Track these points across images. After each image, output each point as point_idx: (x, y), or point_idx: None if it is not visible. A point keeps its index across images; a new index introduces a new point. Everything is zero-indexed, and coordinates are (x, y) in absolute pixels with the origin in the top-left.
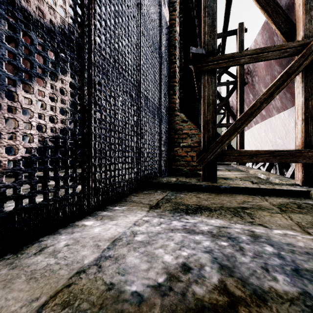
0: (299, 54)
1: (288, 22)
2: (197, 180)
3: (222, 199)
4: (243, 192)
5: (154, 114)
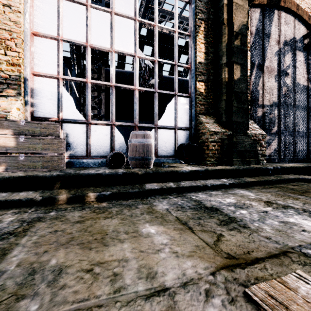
0: None
1: None
2: None
3: None
4: None
5: (303, 135)
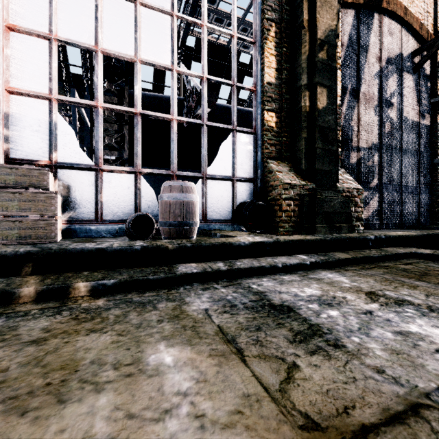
0: None
1: None
2: None
3: None
4: None
5: (412, 191)
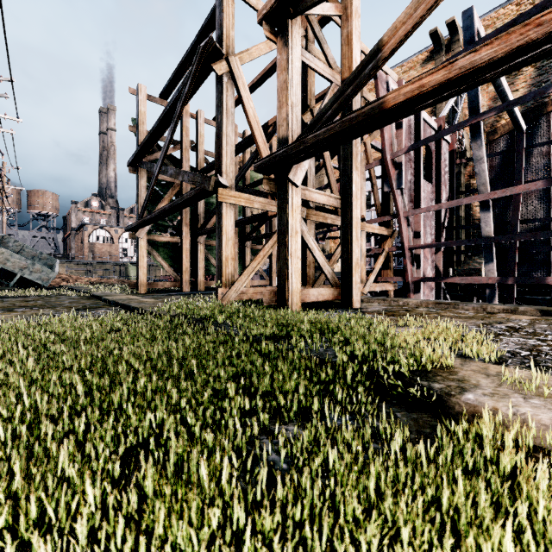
0: None
1: None
2: None
3: None
4: None
5: None
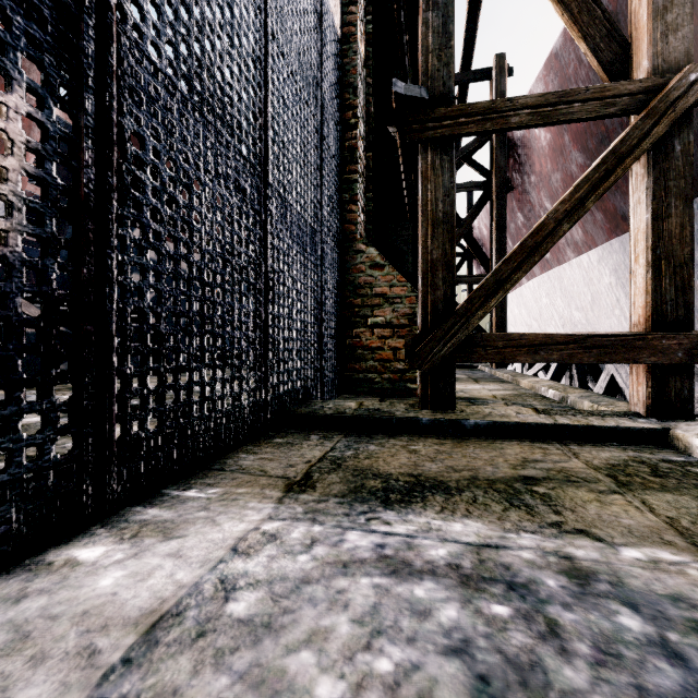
0: (642, 110)
1: (614, 39)
2: (409, 407)
3: (471, 456)
4: (518, 436)
5: (305, 245)
